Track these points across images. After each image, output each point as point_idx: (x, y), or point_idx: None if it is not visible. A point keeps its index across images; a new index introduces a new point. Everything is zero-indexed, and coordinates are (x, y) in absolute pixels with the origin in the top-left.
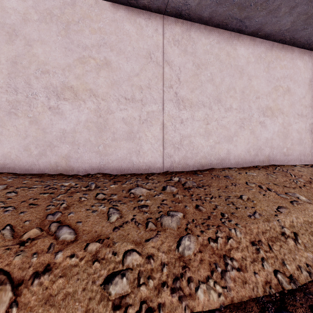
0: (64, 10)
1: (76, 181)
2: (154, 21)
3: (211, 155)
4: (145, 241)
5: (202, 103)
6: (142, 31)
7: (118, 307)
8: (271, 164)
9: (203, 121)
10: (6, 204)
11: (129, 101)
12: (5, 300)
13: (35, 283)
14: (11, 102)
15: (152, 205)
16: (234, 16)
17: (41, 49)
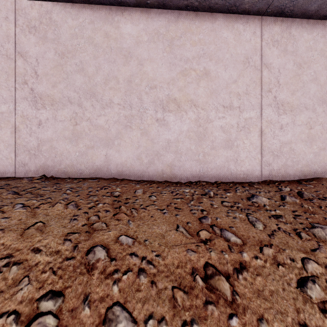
0: (168, 28)
1: (191, 188)
2: (252, 24)
3: (314, 163)
4: (312, 251)
5: (304, 106)
6: (240, 36)
7: (325, 311)
8: None
9: (305, 125)
10: (158, 207)
11: (227, 109)
12: (226, 288)
13: (240, 278)
14: (126, 117)
15: (285, 215)
16: None
17: (150, 66)
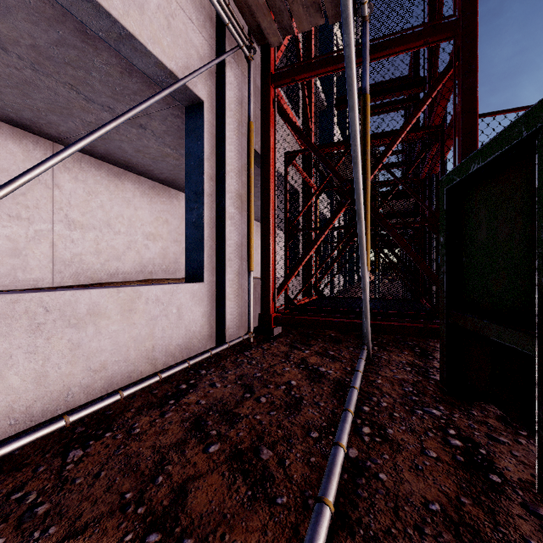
0: None
1: None
2: (44, 146)
3: (101, 271)
4: None
5: (93, 226)
6: (30, 153)
7: None
8: (154, 278)
9: (94, 241)
10: None
11: (15, 219)
12: None
13: None
14: None
15: None
16: (122, 163)
17: None
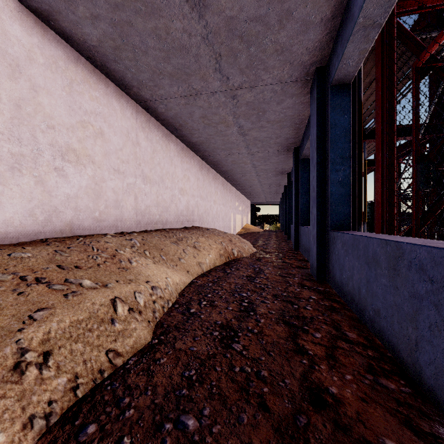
0: None
1: None
2: None
3: None
4: None
5: None
6: None
7: None
8: (76, 234)
9: None
10: None
11: None
12: None
13: None
14: None
15: None
16: None
17: None
